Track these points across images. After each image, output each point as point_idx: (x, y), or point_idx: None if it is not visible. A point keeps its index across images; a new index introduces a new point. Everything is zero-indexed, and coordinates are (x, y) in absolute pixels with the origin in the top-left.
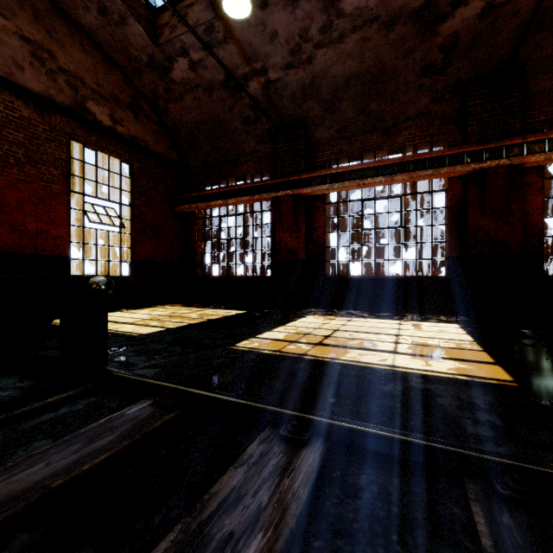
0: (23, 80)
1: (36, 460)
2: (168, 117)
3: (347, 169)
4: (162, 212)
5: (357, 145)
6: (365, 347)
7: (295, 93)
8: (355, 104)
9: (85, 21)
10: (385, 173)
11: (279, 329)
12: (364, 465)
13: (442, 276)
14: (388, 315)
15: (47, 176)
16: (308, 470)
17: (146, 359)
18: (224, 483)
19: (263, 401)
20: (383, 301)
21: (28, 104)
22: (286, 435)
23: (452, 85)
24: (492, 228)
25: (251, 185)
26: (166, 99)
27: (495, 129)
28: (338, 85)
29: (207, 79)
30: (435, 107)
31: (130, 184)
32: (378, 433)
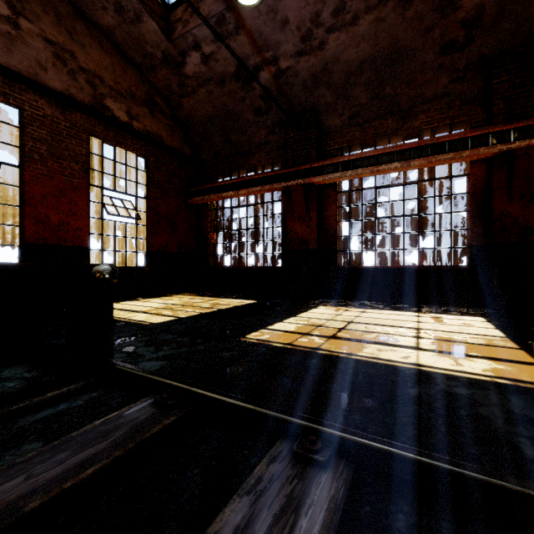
0: (47, 80)
1: (17, 471)
2: (181, 111)
3: (360, 156)
4: (176, 204)
5: (370, 131)
6: (384, 342)
7: (306, 81)
8: (368, 89)
9: (103, 21)
10: (401, 158)
11: (290, 320)
12: (399, 498)
13: (464, 266)
14: (404, 307)
15: (68, 171)
16: (330, 506)
17: (154, 349)
18: (225, 519)
19: (273, 407)
20: (398, 292)
21: (50, 102)
22: (301, 454)
23: (475, 62)
24: (522, 214)
25: (262, 175)
26: (179, 94)
27: (525, 106)
28: (350, 70)
29: (219, 72)
30: (455, 87)
31: (145, 177)
32: (417, 459)
